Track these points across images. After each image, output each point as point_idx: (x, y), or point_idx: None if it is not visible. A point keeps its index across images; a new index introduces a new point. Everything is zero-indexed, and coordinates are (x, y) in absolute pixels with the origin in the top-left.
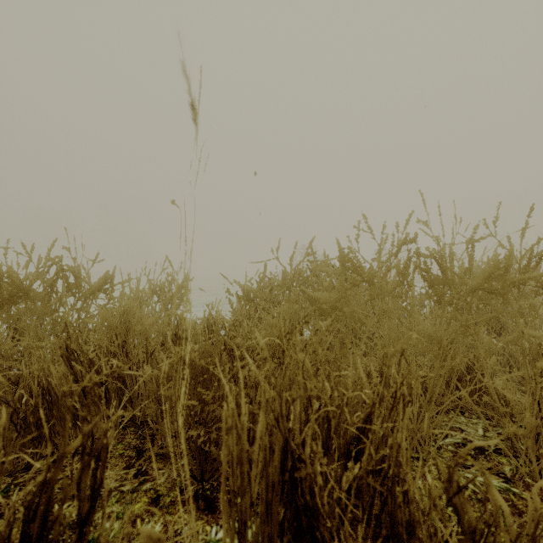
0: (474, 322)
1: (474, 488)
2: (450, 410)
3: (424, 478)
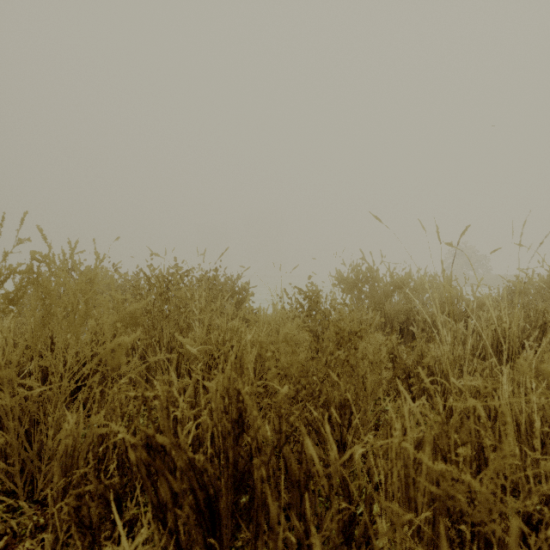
0: None
1: None
2: None
3: None
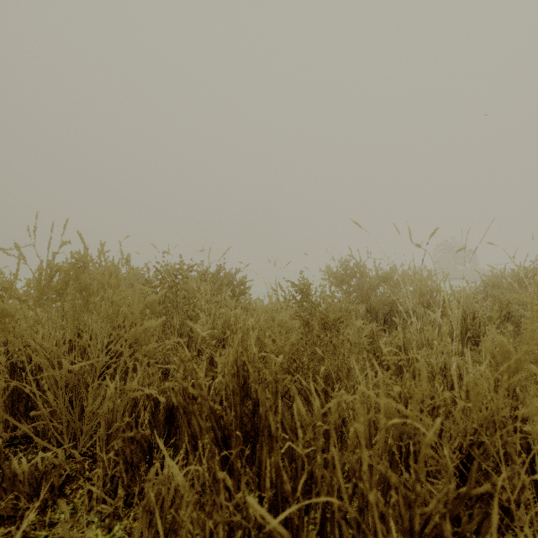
0: None
1: None
2: None
3: None
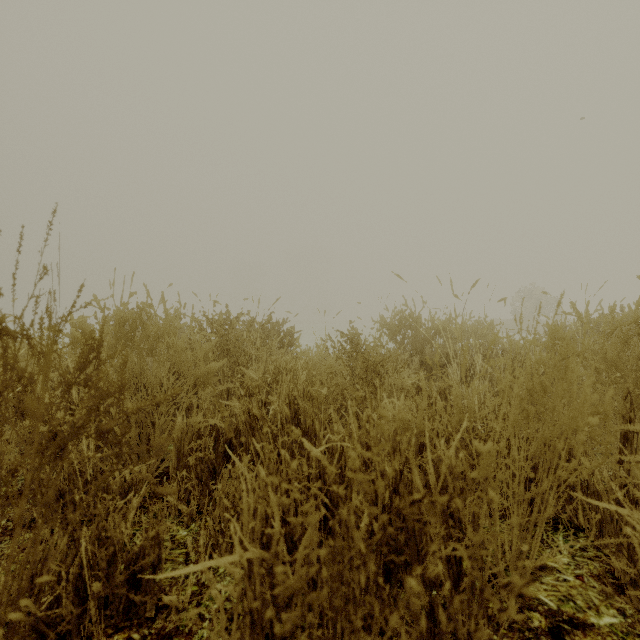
0: None
1: None
2: None
3: None
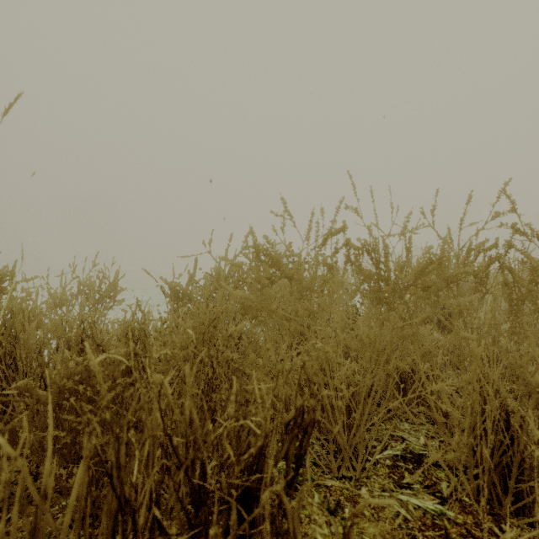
0: (412, 323)
1: (406, 514)
2: (394, 415)
3: (353, 505)
